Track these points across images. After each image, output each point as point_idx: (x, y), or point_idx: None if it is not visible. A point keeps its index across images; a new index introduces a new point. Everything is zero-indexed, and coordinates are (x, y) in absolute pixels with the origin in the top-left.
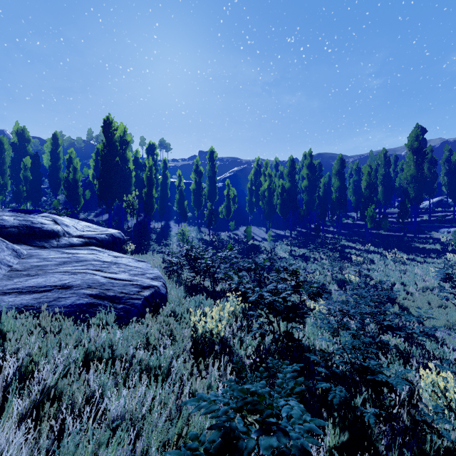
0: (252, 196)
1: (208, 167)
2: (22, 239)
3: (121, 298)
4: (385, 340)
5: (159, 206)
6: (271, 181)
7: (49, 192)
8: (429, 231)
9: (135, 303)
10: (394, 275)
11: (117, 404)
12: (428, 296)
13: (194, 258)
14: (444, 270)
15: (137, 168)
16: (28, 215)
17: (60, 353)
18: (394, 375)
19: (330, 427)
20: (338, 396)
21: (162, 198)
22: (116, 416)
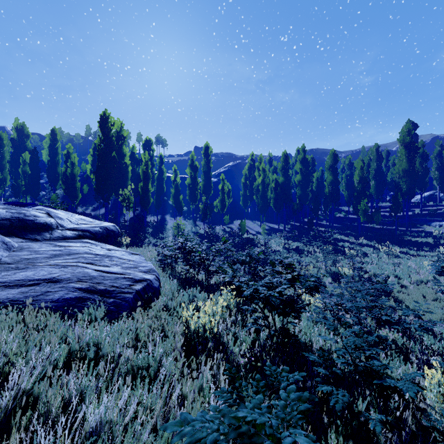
0: (246, 190)
1: (203, 162)
2: (14, 232)
3: (112, 292)
4: (383, 336)
5: (155, 200)
6: (265, 175)
7: (48, 187)
8: (421, 225)
9: (126, 297)
10: (388, 268)
11: (97, 413)
12: (423, 289)
13: (188, 251)
14: (439, 263)
15: (134, 163)
16: (22, 208)
17: (41, 352)
18: (402, 379)
19: (333, 437)
20: (340, 401)
21: (158, 192)
22: (95, 427)
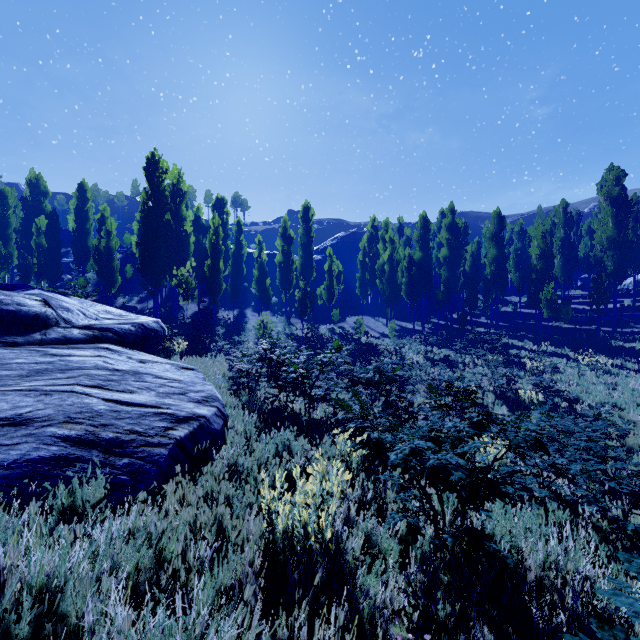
0: (365, 272)
1: (301, 230)
2: None
3: (128, 443)
4: None
5: (230, 286)
6: (394, 249)
7: (75, 268)
8: (636, 324)
9: (155, 455)
10: (598, 391)
11: None
12: None
13: (276, 364)
14: None
15: (199, 232)
16: (1, 291)
17: None
18: None
19: None
20: None
21: (234, 275)
22: None
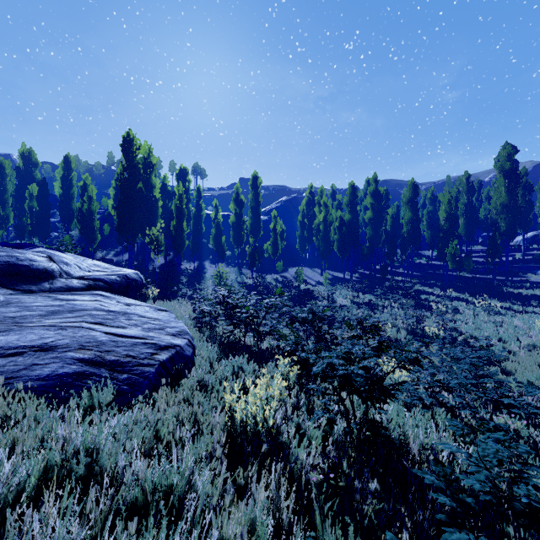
0: (304, 230)
1: (250, 195)
2: (1, 281)
3: (126, 364)
4: (502, 425)
5: (191, 242)
6: (328, 212)
7: (61, 227)
8: (524, 273)
9: (146, 372)
10: (488, 328)
11: None
12: (537, 357)
13: (232, 307)
14: None
15: (166, 197)
16: (15, 250)
17: None
18: None
19: None
20: None
21: (195, 233)
22: None
